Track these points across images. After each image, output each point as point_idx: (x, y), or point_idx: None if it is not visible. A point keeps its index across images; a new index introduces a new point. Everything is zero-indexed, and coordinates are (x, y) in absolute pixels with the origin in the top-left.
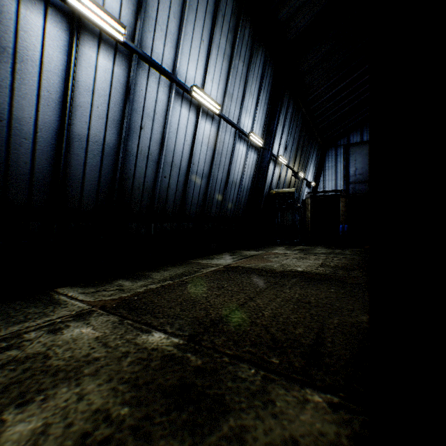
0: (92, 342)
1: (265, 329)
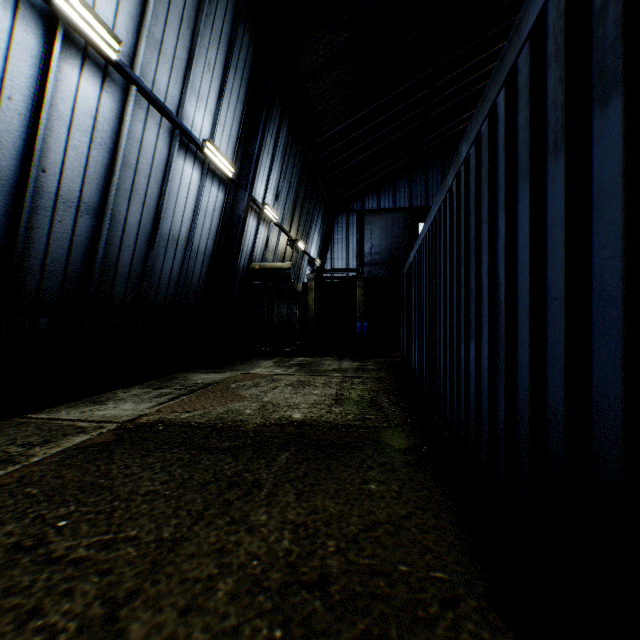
0: None
1: None
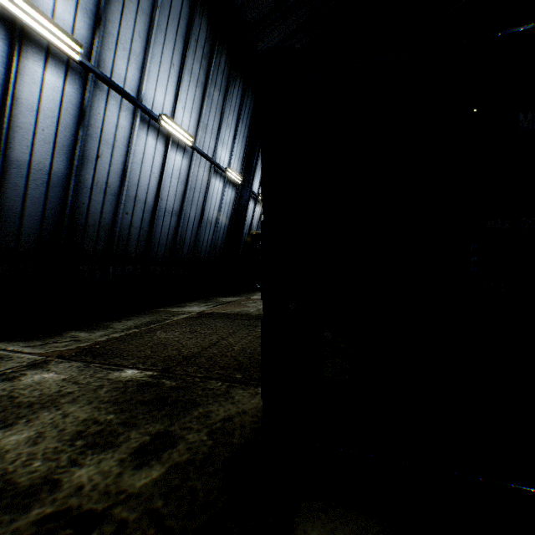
0: (60, 383)
1: (234, 359)
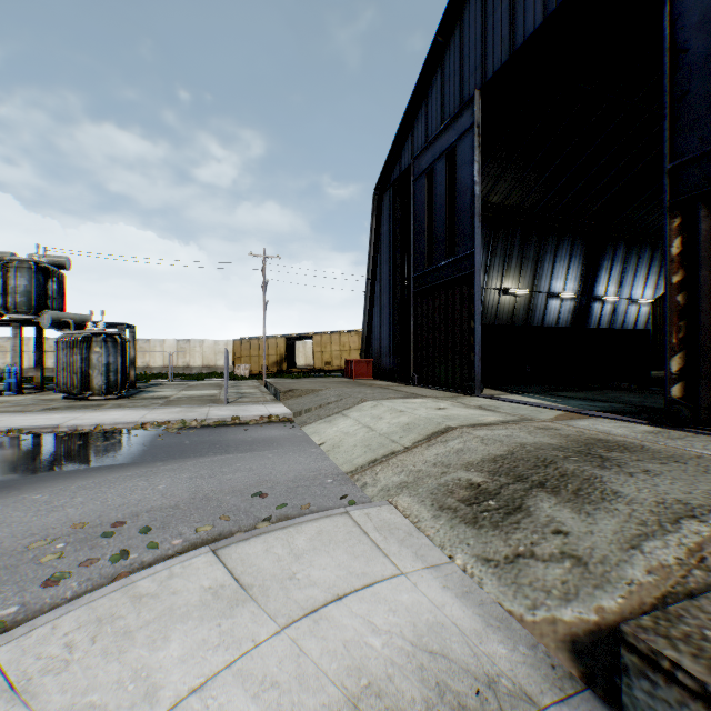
0: None
1: None
